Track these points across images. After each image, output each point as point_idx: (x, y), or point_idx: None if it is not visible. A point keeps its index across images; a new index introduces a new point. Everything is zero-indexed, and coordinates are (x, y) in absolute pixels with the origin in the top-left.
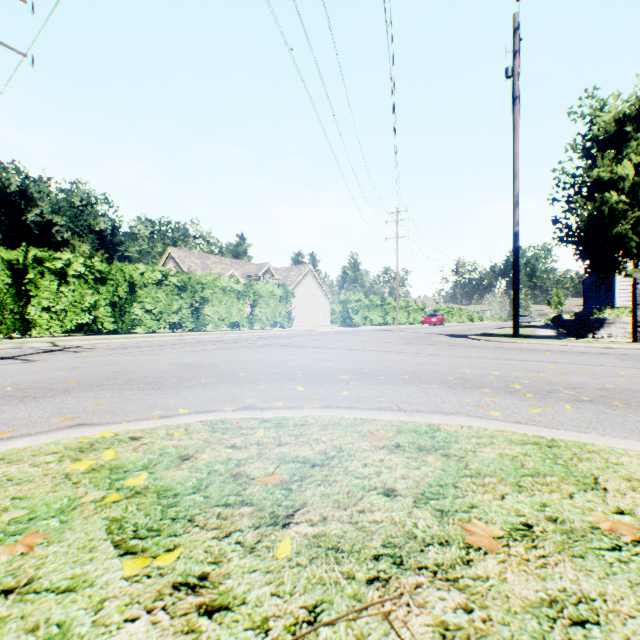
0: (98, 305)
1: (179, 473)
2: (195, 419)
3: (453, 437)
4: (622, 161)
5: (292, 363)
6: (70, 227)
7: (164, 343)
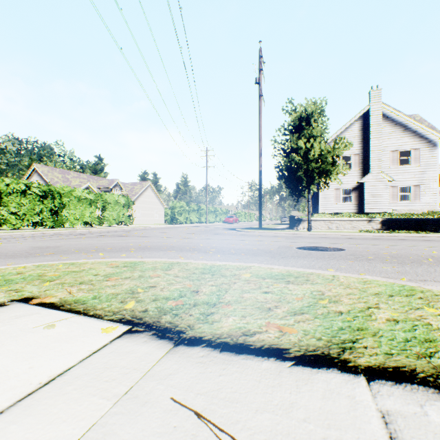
0: None
1: (16, 276)
2: (31, 264)
3: (144, 263)
4: (301, 139)
5: (110, 244)
6: None
7: (26, 236)
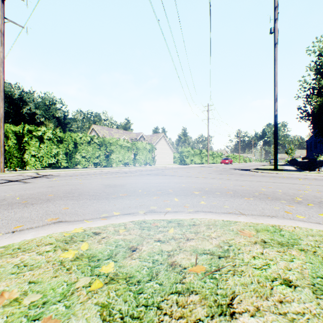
0: (59, 154)
1: (133, 262)
2: (127, 220)
3: (295, 235)
4: None
5: (164, 184)
6: (44, 115)
7: (92, 173)
